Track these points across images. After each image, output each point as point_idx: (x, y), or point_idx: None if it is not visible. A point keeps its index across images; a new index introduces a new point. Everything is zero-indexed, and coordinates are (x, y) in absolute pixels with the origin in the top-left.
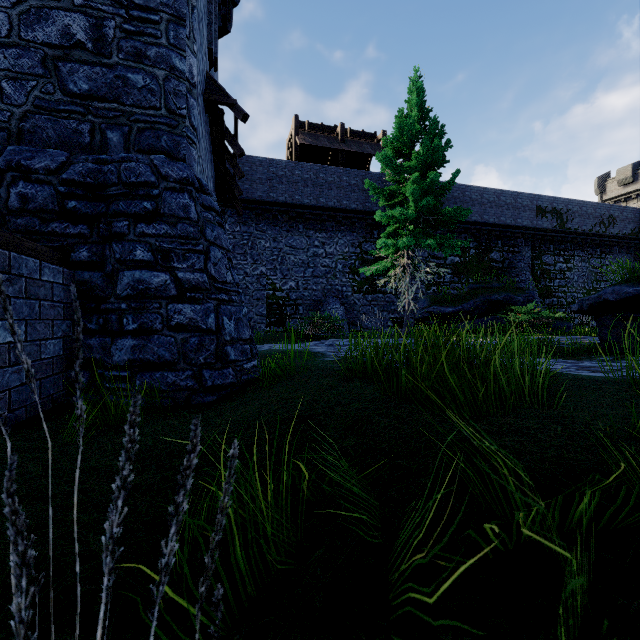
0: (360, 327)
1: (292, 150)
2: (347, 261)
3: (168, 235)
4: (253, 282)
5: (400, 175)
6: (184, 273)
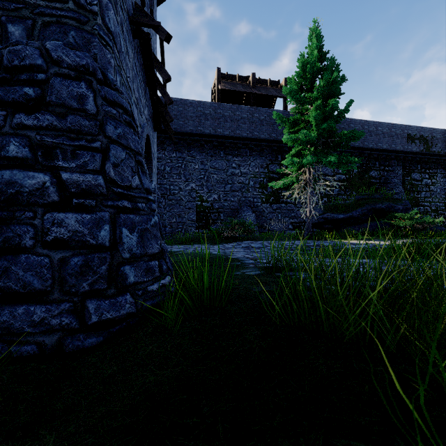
0: (267, 229)
1: (215, 96)
2: (257, 179)
3: (53, 127)
4: (185, 195)
5: (303, 105)
6: (70, 174)
